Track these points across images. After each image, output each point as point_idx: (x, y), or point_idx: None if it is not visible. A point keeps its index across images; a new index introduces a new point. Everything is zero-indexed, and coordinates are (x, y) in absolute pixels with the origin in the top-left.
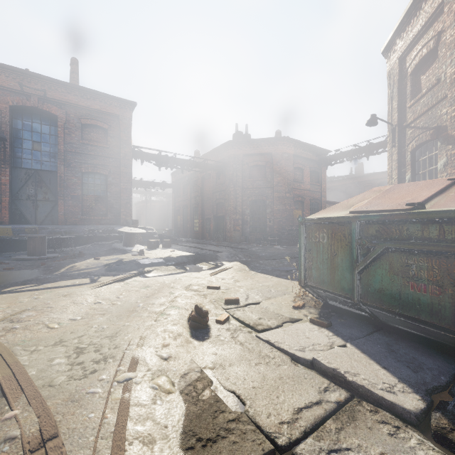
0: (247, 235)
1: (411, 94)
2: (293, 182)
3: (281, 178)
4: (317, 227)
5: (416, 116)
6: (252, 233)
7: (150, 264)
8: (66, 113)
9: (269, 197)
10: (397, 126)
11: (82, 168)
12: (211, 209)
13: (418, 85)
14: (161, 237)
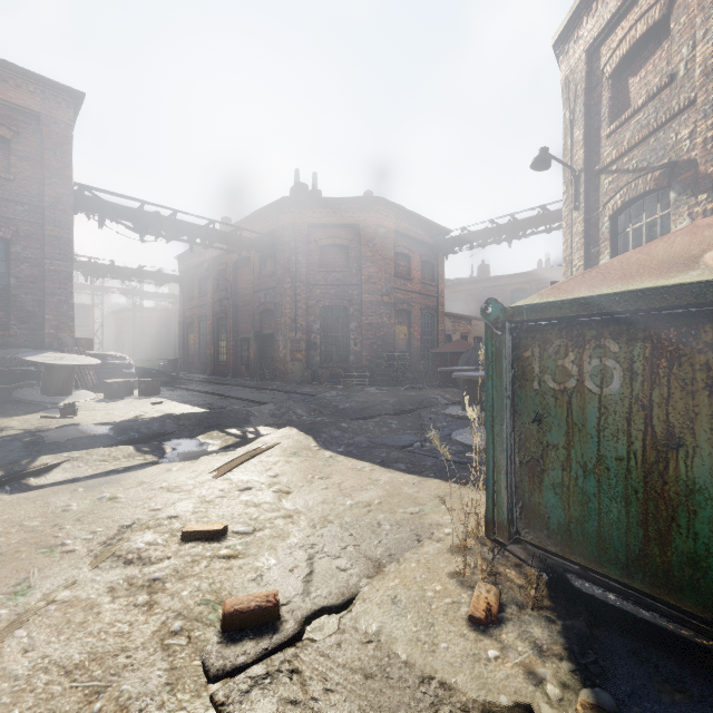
0: (316, 369)
1: (610, 112)
2: (395, 277)
3: (374, 269)
4: (569, 334)
5: (622, 149)
6: (325, 365)
7: (68, 444)
8: None
9: (355, 301)
10: (584, 172)
11: None
12: (250, 321)
13: (623, 96)
14: (146, 373)
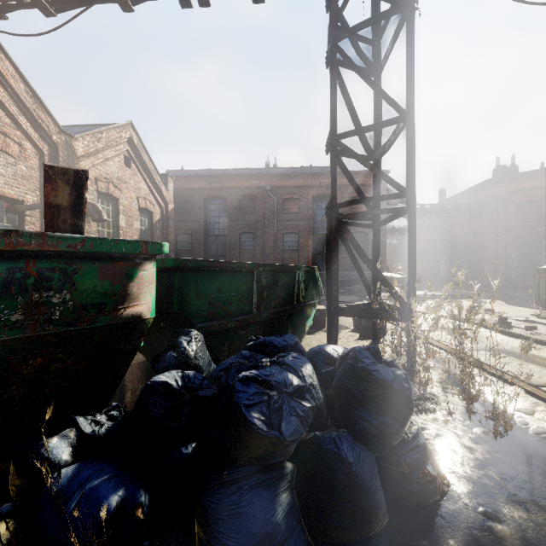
0: (513, 282)
1: None
2: None
3: None
4: (545, 272)
5: None
6: (520, 279)
7: (421, 297)
8: (341, 192)
9: None
10: None
11: (351, 229)
12: (462, 253)
13: None
14: None
